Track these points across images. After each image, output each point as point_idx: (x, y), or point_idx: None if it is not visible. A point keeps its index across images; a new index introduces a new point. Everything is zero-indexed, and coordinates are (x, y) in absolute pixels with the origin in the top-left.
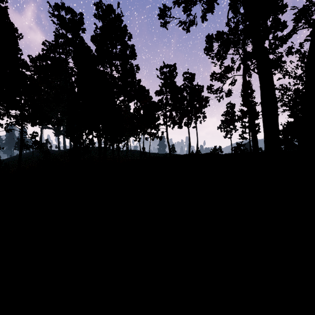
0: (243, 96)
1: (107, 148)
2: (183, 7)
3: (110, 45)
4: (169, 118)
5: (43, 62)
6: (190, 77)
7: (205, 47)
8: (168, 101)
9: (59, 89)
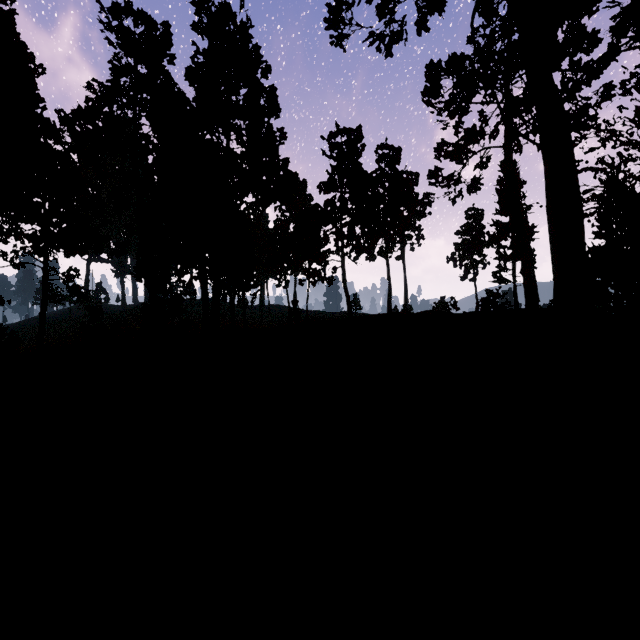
0: (502, 194)
1: (218, 302)
2: (377, 5)
3: (224, 86)
4: (348, 239)
5: (86, 123)
6: (390, 155)
7: (424, 89)
8: (345, 204)
9: (122, 181)
